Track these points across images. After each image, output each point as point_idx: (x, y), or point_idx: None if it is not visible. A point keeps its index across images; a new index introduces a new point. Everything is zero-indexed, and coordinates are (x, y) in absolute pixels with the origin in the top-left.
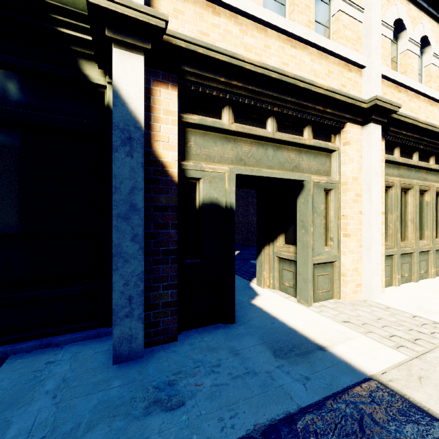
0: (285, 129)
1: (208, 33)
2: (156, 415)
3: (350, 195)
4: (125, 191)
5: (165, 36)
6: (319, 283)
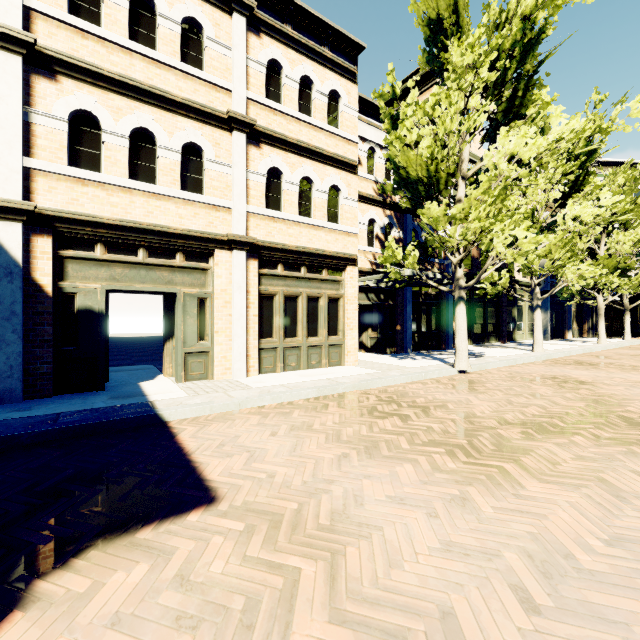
0: (157, 255)
1: (78, 199)
2: (14, 412)
3: (219, 302)
4: (7, 304)
5: (38, 210)
6: (193, 367)
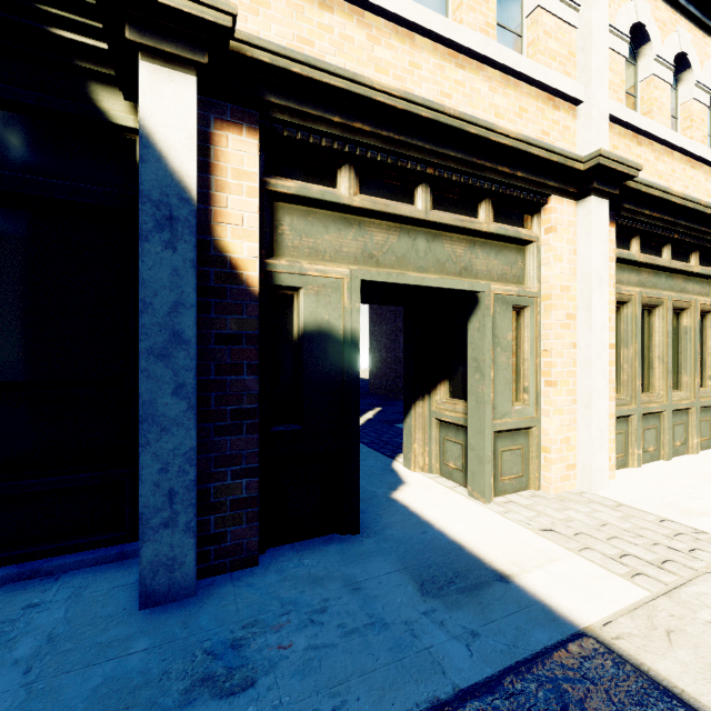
0: (447, 205)
1: (311, 41)
2: (202, 705)
3: (557, 316)
4: (162, 310)
5: (234, 43)
6: (504, 464)
